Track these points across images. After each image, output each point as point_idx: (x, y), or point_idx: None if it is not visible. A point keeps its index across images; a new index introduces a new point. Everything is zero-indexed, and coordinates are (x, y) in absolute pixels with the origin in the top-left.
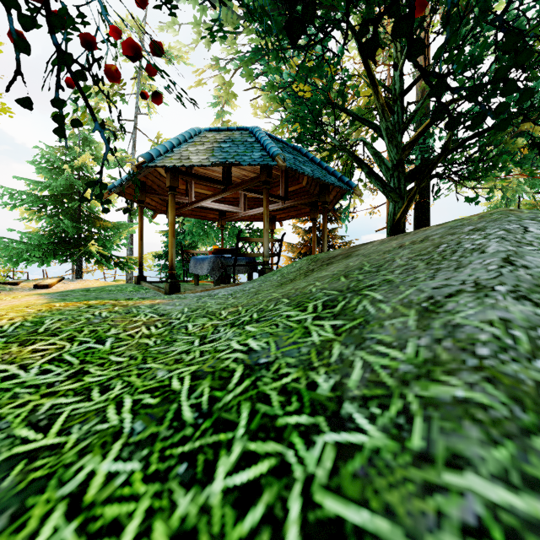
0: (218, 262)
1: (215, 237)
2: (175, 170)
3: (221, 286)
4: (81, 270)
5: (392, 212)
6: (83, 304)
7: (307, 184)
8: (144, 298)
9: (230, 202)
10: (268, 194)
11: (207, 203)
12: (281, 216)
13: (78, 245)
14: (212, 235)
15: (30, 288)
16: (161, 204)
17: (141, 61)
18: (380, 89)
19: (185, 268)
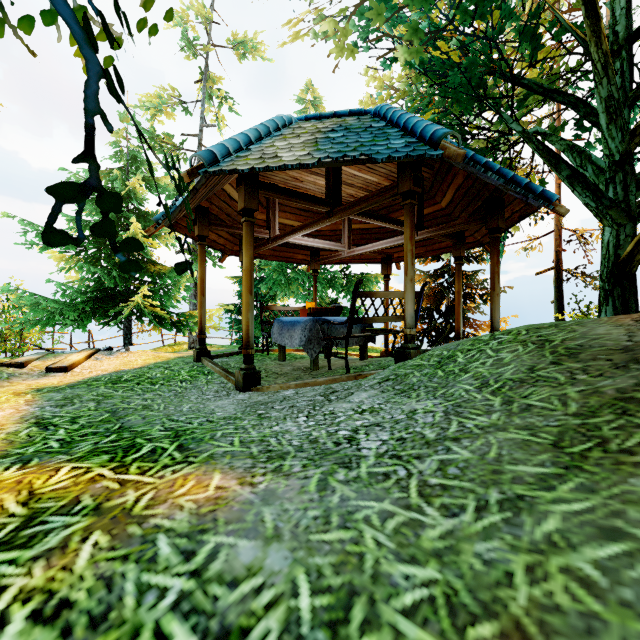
0: (318, 330)
1: (300, 285)
2: (252, 180)
3: (330, 378)
4: (130, 333)
5: (612, 242)
6: (23, 496)
7: (450, 203)
8: (188, 450)
9: (327, 237)
10: (413, 215)
11: (296, 238)
12: (399, 255)
13: (124, 301)
14: (296, 282)
15: (41, 373)
16: (232, 242)
17: (207, 58)
18: (602, 24)
19: (264, 333)
